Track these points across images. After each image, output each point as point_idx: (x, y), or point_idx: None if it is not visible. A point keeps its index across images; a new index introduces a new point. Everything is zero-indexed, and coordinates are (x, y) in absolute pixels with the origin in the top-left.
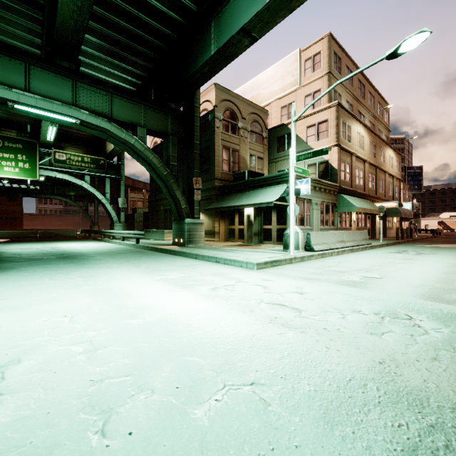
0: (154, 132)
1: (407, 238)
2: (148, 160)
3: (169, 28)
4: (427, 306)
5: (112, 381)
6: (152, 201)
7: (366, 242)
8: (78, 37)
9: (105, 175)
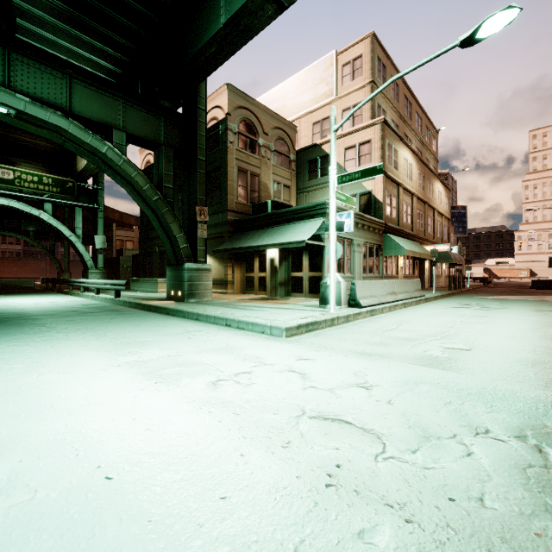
0: (138, 139)
1: (459, 288)
2: (129, 179)
3: None
4: None
5: None
6: (144, 241)
7: (419, 294)
8: None
9: (75, 203)
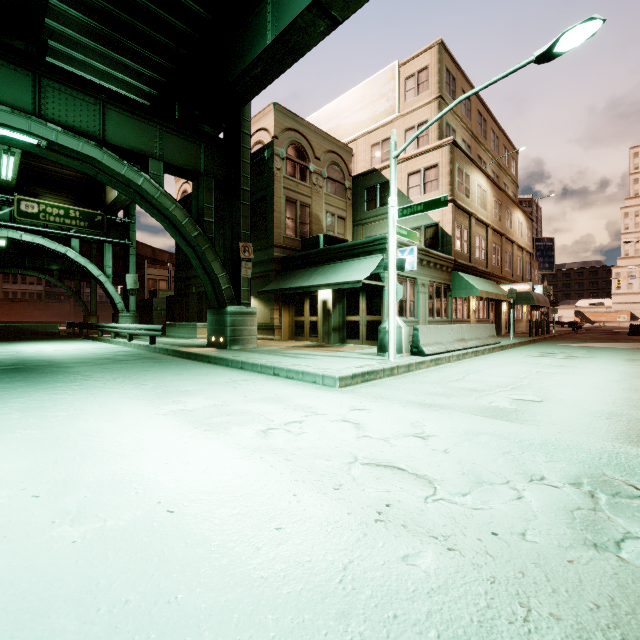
0: (176, 168)
1: (542, 334)
2: (167, 213)
3: (199, 2)
4: None
5: None
6: (180, 280)
7: (494, 341)
8: None
9: (105, 239)
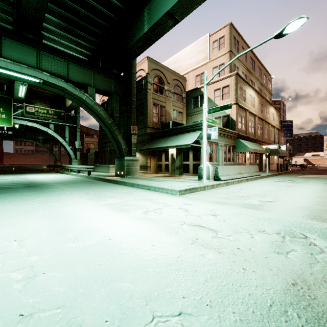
0: (101, 91)
1: (284, 170)
2: (96, 112)
3: (112, 12)
4: (315, 226)
5: (41, 315)
6: (101, 144)
7: (257, 174)
8: (40, 15)
9: (65, 124)
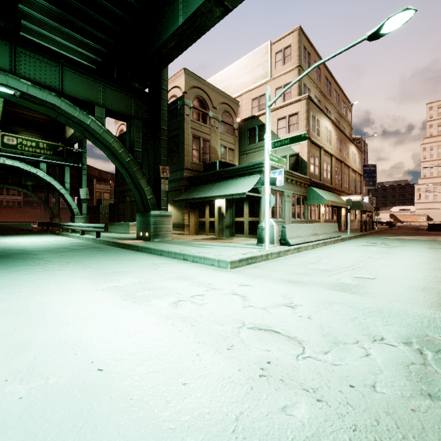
0: (114, 113)
1: (369, 230)
2: (107, 144)
3: None
4: None
5: None
6: (118, 193)
7: (337, 235)
8: None
9: (64, 163)
